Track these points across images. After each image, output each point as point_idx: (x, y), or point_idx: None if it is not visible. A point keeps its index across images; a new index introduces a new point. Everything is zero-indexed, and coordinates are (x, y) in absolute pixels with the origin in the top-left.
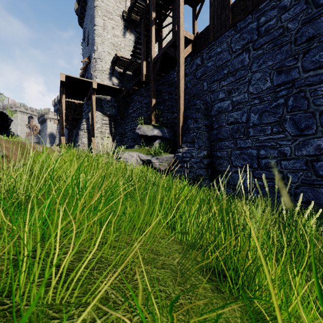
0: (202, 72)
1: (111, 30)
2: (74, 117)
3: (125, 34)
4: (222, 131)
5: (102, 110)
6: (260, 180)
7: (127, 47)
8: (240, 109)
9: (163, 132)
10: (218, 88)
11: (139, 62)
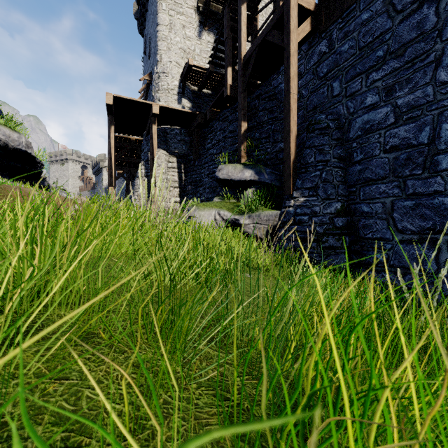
0: (330, 65)
1: (180, 29)
2: (132, 162)
3: (201, 34)
4: (372, 166)
5: (167, 147)
6: None
7: (205, 53)
8: (414, 119)
9: (260, 174)
10: (364, 87)
11: (221, 73)
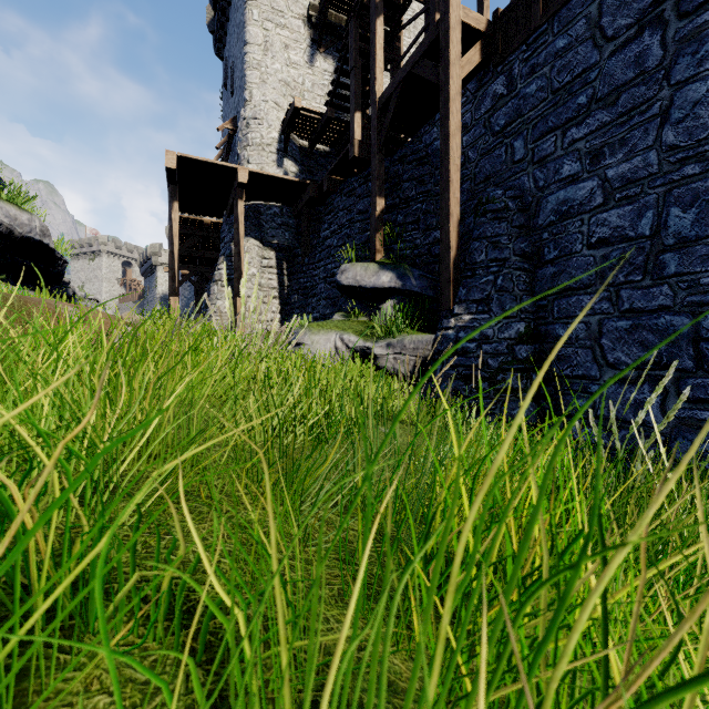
0: (510, 115)
1: (281, 51)
2: (205, 257)
3: (313, 58)
4: (571, 268)
5: (261, 235)
6: (703, 408)
7: (319, 88)
8: (632, 199)
9: (404, 278)
10: (560, 149)
11: (344, 120)
